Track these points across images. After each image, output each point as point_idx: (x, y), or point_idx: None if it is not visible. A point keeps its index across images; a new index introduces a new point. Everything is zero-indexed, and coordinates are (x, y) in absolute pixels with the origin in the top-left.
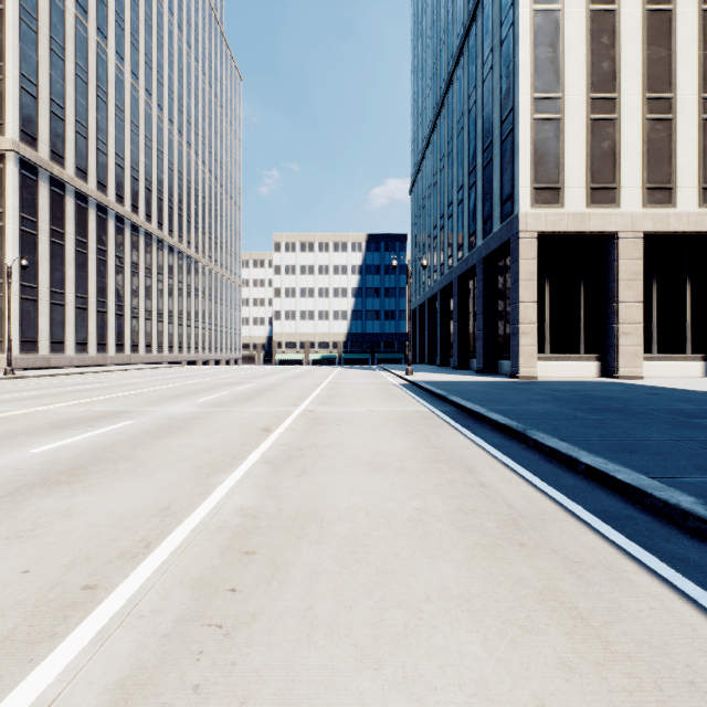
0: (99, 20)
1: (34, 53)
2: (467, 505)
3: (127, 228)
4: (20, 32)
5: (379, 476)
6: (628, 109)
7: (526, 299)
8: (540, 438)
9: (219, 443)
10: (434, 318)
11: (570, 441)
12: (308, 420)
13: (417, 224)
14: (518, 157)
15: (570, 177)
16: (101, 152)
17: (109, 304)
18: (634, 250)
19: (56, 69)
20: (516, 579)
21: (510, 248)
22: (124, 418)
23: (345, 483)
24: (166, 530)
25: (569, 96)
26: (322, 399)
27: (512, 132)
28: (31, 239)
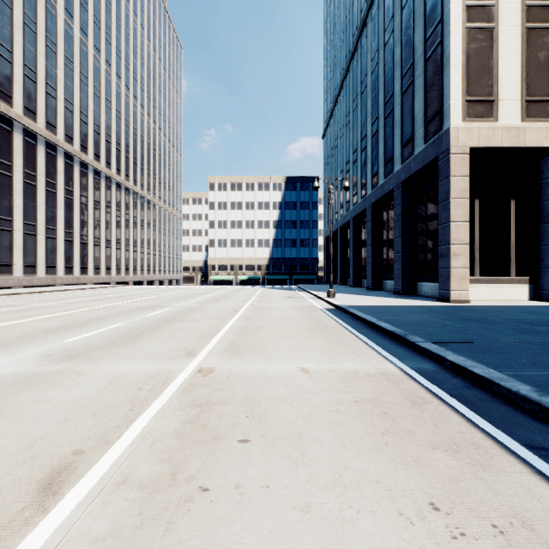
0: None
1: None
2: None
3: (76, 165)
4: None
5: None
6: None
7: (457, 218)
8: None
9: None
10: (346, 244)
11: None
12: (187, 413)
13: (329, 163)
14: (449, 68)
15: (504, 89)
16: (50, 96)
17: (59, 231)
18: None
19: (3, 15)
20: None
21: (438, 165)
22: None
23: None
24: None
25: (503, 4)
26: (233, 338)
27: (440, 44)
28: None
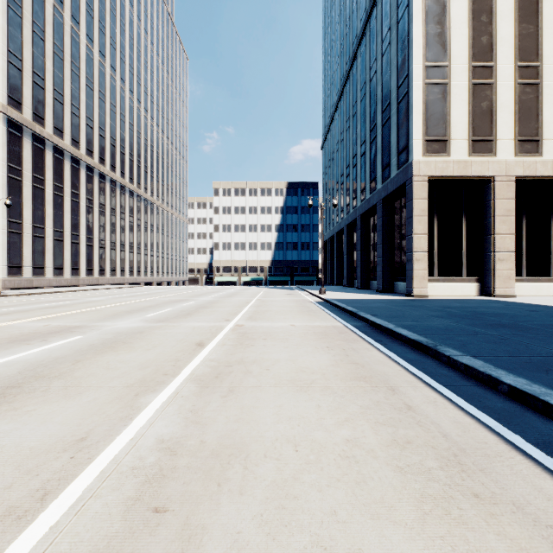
0: (73, 9)
1: (19, 34)
2: (400, 435)
3: (96, 176)
4: (7, 17)
5: (304, 397)
6: (502, 75)
7: (419, 232)
8: (453, 354)
9: (154, 358)
10: (341, 248)
11: (482, 358)
12: (238, 334)
13: (327, 173)
14: (412, 115)
15: (455, 131)
16: (74, 115)
17: (81, 237)
18: (508, 191)
19: (38, 47)
20: None
21: (406, 189)
22: (76, 332)
23: (271, 405)
24: (71, 473)
25: (454, 65)
26: (250, 315)
27: (407, 94)
28: (17, 184)
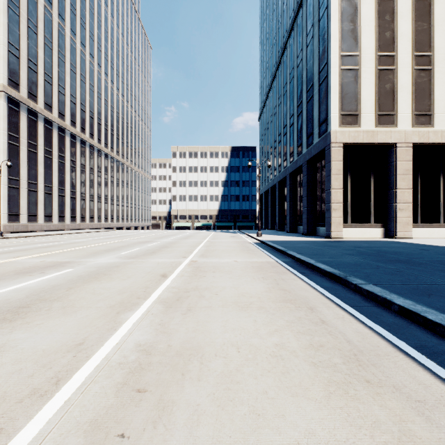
0: (60, 9)
1: (17, 29)
2: (315, 341)
3: (78, 142)
4: (8, 15)
5: (245, 314)
6: (402, 63)
7: (336, 187)
8: (359, 283)
9: (129, 286)
10: (274, 200)
11: (380, 285)
12: (193, 268)
13: (263, 140)
14: (331, 94)
15: (364, 107)
16: (61, 94)
17: (66, 191)
18: (406, 155)
19: (32, 39)
20: (373, 422)
21: (325, 153)
22: (66, 266)
23: (219, 320)
24: (75, 366)
25: (364, 54)
26: (202, 253)
27: (326, 78)
28: (15, 148)
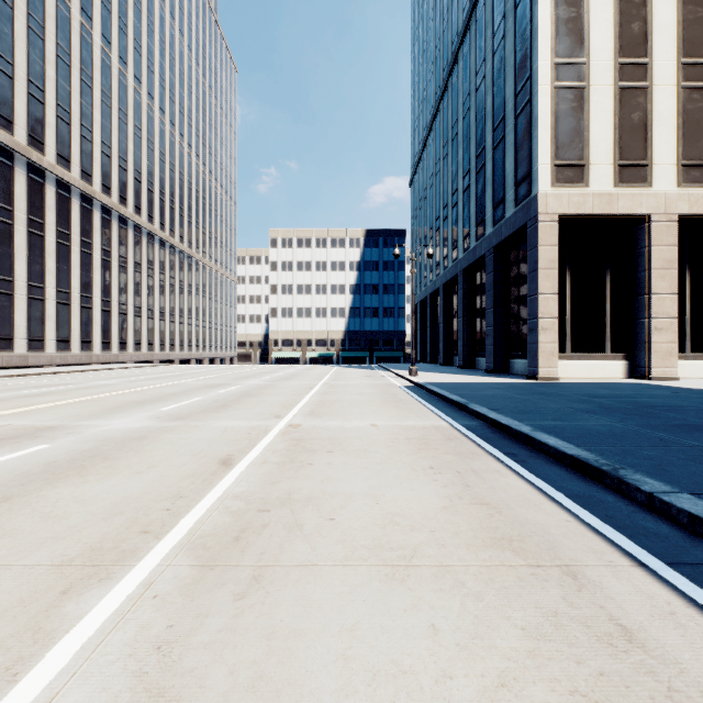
0: None
1: (10, 30)
2: None
3: (114, 220)
4: None
5: (402, 598)
6: (660, 76)
7: (546, 291)
8: (657, 489)
9: (140, 493)
10: (436, 314)
11: None
12: (290, 443)
13: (417, 217)
14: (537, 130)
15: (596, 152)
16: (85, 140)
17: (95, 299)
18: (668, 235)
19: (35, 48)
20: None
21: (527, 233)
22: (41, 438)
23: (333, 626)
24: None
25: (594, 61)
26: (312, 407)
27: (529, 103)
28: (6, 229)
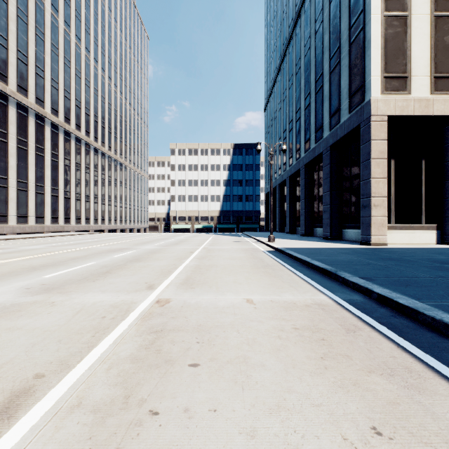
0: None
1: None
2: None
3: (61, 133)
4: None
5: None
6: None
7: (377, 175)
8: None
9: None
10: (283, 198)
11: None
12: (143, 339)
13: (269, 132)
14: (370, 49)
15: (416, 67)
16: (39, 76)
17: (46, 188)
18: None
19: (0, 9)
20: None
21: (361, 131)
22: None
23: None
24: None
25: None
26: (188, 274)
27: (362, 30)
28: None
